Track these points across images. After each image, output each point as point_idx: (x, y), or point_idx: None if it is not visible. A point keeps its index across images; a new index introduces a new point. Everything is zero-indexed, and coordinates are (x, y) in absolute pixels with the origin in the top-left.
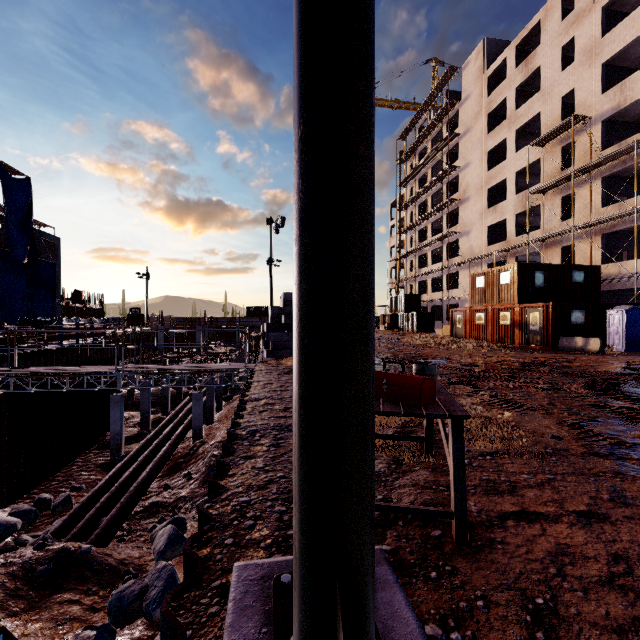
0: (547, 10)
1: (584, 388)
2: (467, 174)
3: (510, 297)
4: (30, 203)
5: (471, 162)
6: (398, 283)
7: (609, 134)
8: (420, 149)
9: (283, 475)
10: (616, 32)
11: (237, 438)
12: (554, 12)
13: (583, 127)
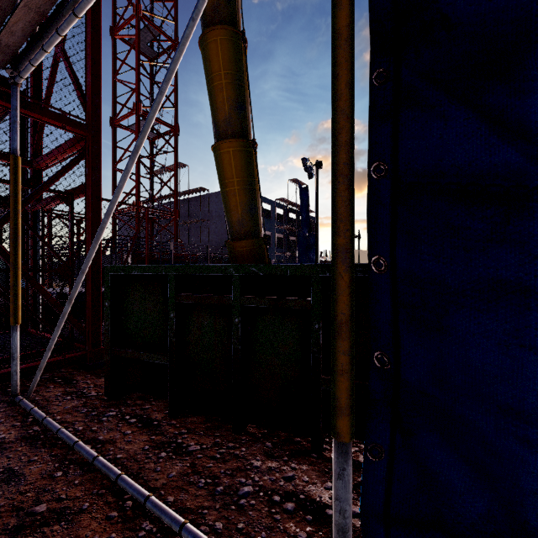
0: None
1: None
2: None
3: None
4: (308, 200)
5: None
6: None
7: None
8: None
9: None
10: None
11: None
12: None
13: None
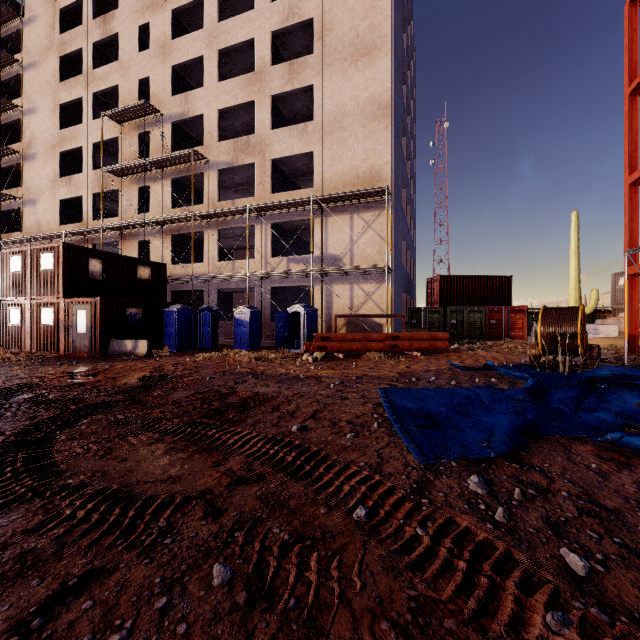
0: None
1: None
2: (33, 122)
3: (55, 288)
4: None
5: (39, 109)
6: None
7: (179, 140)
8: None
9: None
10: (182, 42)
11: None
12: None
13: (157, 121)
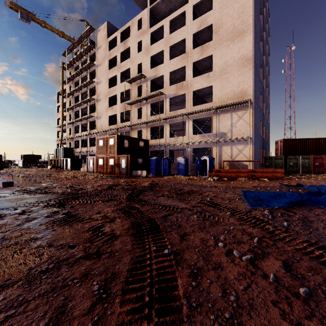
0: (132, 23)
1: (126, 197)
2: (100, 87)
3: (114, 151)
4: None
5: (101, 81)
6: (61, 141)
7: (153, 87)
8: (75, 65)
9: None
10: (155, 46)
11: None
12: (135, 25)
13: (145, 80)
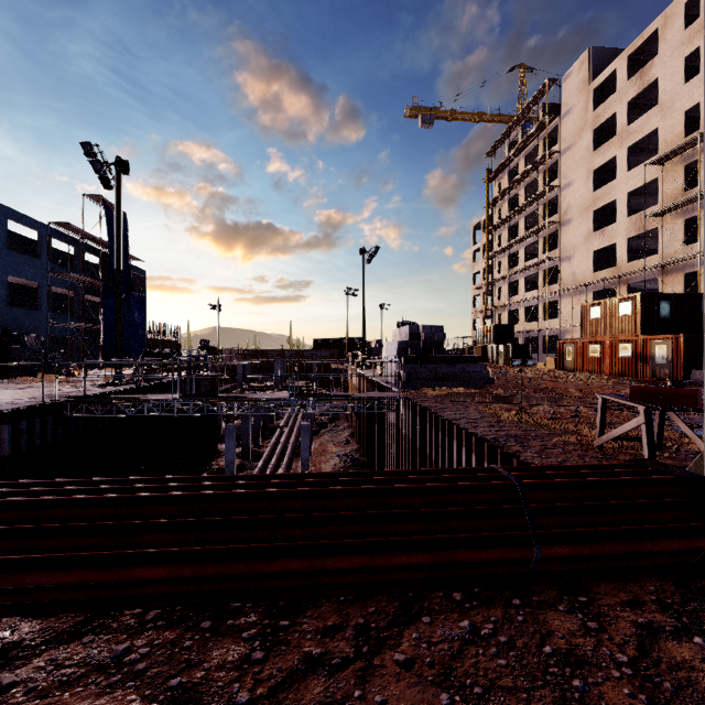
0: (666, 18)
1: None
2: (568, 194)
3: (632, 328)
4: (127, 238)
5: (573, 181)
6: (485, 312)
7: None
8: (510, 167)
9: (563, 460)
10: None
11: (489, 441)
12: (675, 20)
13: None
